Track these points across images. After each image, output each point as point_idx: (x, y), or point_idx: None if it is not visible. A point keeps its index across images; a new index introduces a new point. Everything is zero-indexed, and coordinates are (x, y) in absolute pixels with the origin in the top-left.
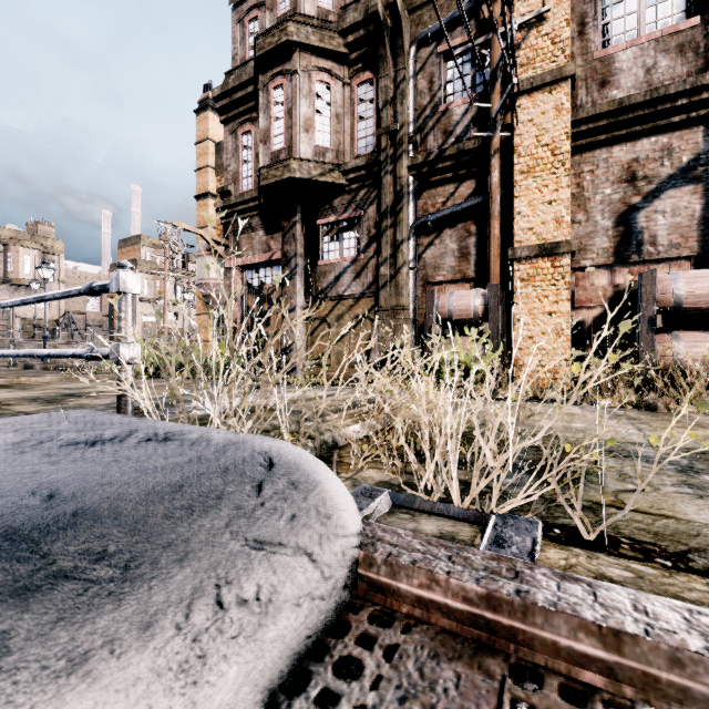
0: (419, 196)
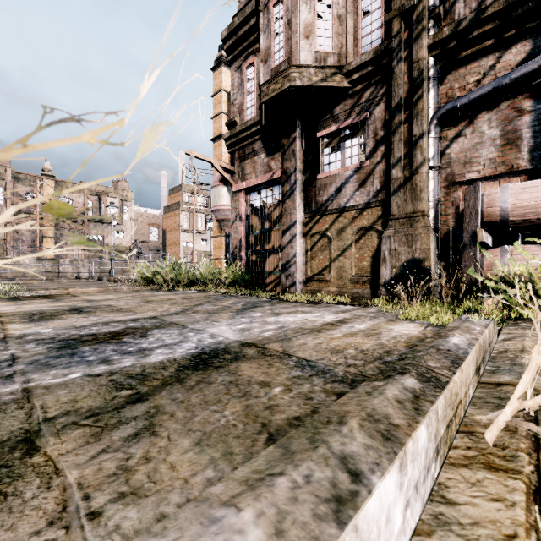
0: (441, 81)
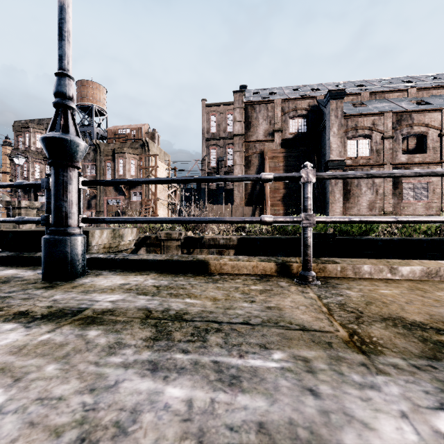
0: None
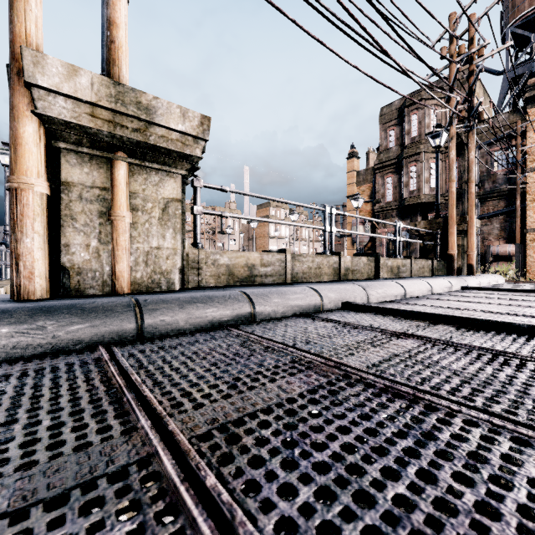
0: (480, 206)
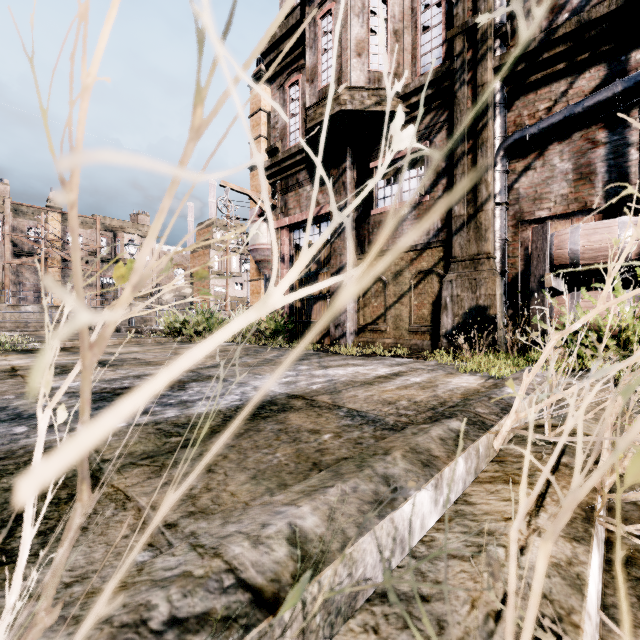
0: (508, 108)
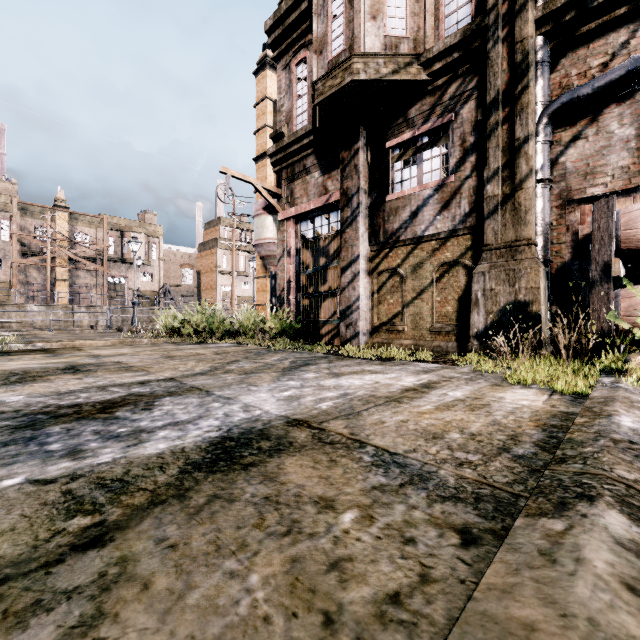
0: (552, 68)
